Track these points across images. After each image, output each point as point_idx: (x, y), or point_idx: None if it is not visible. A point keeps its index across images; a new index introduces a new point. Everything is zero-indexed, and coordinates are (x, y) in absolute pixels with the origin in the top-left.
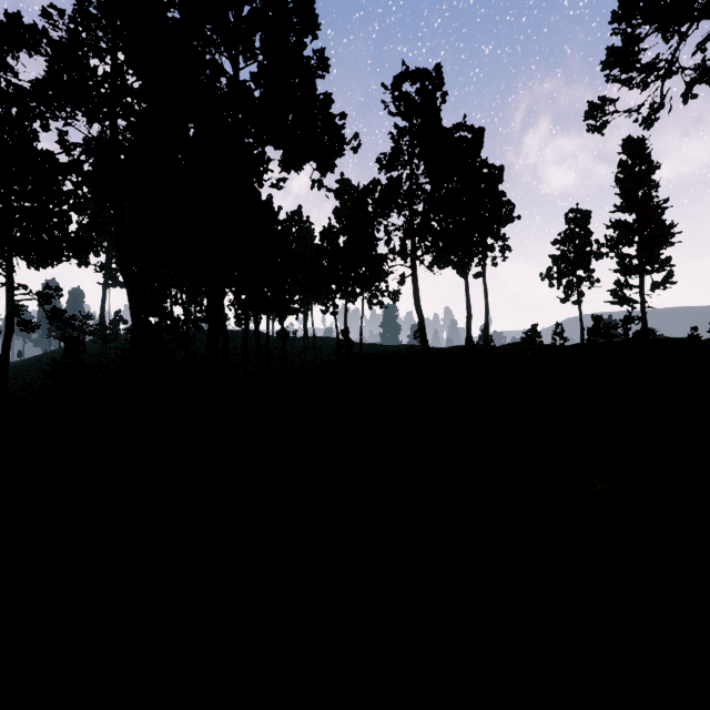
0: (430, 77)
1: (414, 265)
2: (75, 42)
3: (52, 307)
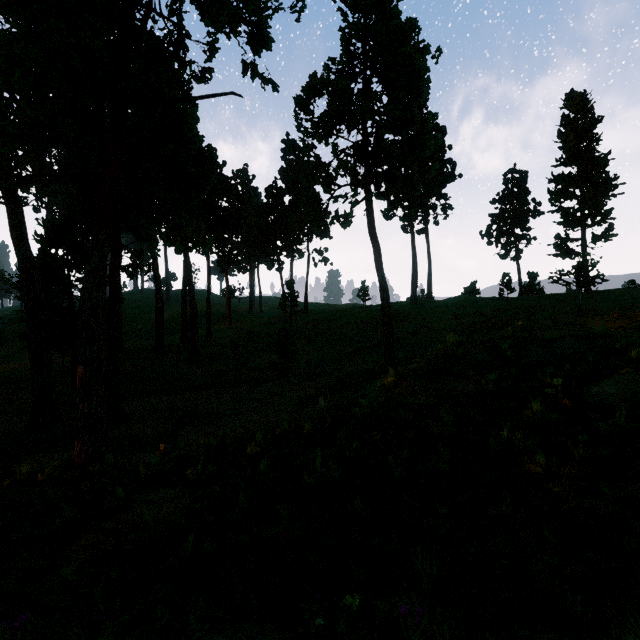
0: None
1: (368, 185)
2: None
3: None
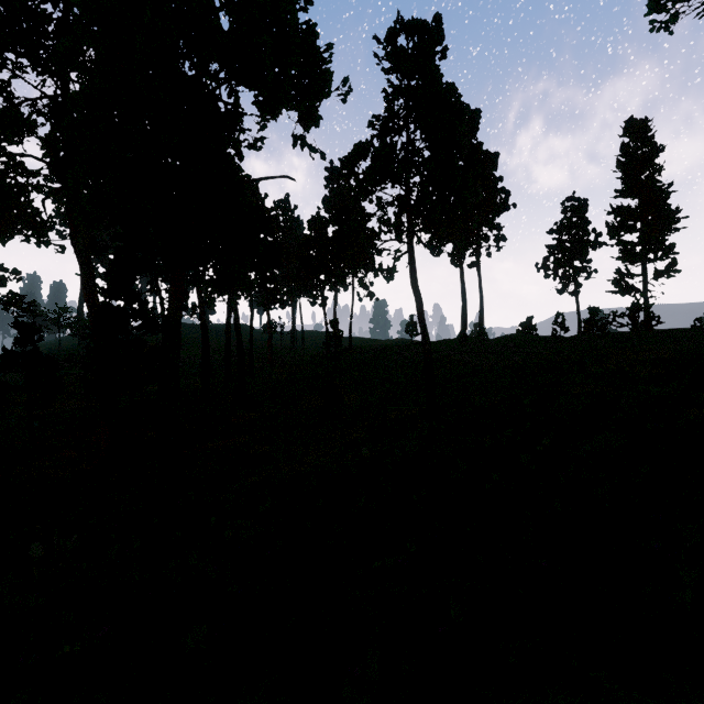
0: (429, 28)
1: (411, 240)
2: None
3: (8, 292)
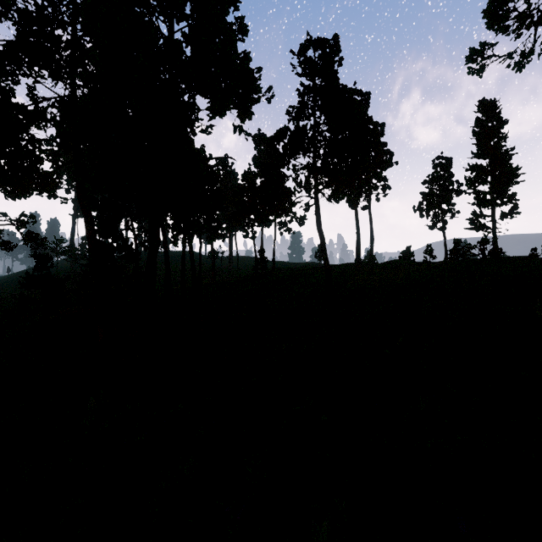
0: (330, 44)
1: (316, 196)
2: (42, 15)
3: (27, 231)
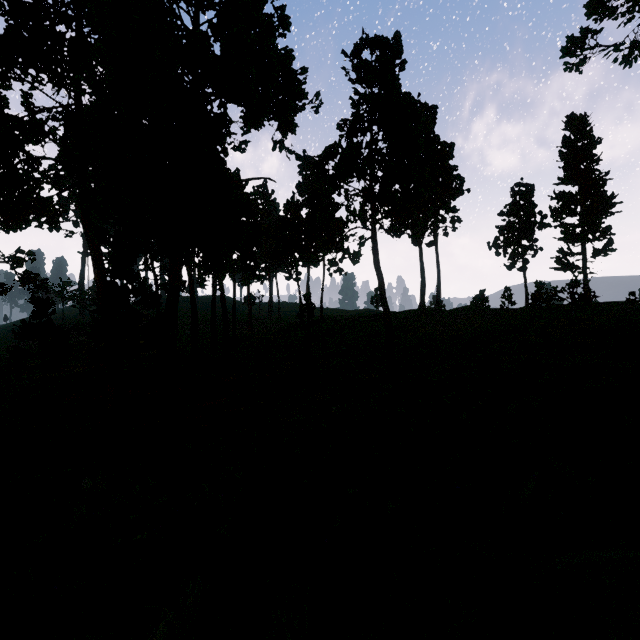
0: (390, 44)
1: (374, 228)
2: (41, 7)
3: (24, 271)
